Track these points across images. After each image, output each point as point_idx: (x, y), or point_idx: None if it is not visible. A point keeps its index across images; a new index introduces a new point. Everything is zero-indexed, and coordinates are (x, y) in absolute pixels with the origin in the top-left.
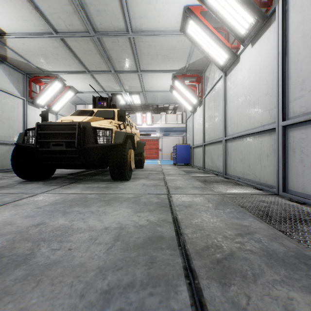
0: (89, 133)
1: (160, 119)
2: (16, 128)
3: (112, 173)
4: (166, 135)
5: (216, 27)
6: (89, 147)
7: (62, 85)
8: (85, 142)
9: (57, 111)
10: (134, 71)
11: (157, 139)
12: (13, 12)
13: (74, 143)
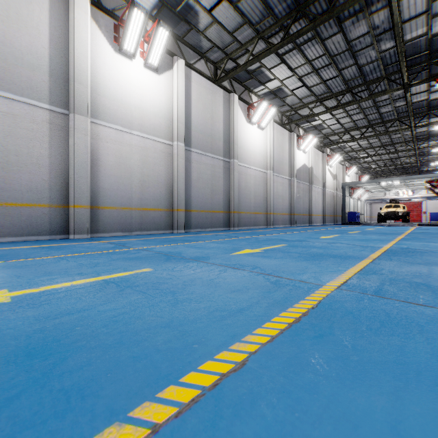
0: (397, 213)
1: (420, 191)
2: (356, 209)
3: (402, 221)
4: (429, 199)
5: (437, 182)
6: (397, 216)
7: (369, 192)
8: (396, 215)
9: (362, 200)
10: (405, 187)
11: (418, 201)
12: (373, 186)
13: (394, 215)
